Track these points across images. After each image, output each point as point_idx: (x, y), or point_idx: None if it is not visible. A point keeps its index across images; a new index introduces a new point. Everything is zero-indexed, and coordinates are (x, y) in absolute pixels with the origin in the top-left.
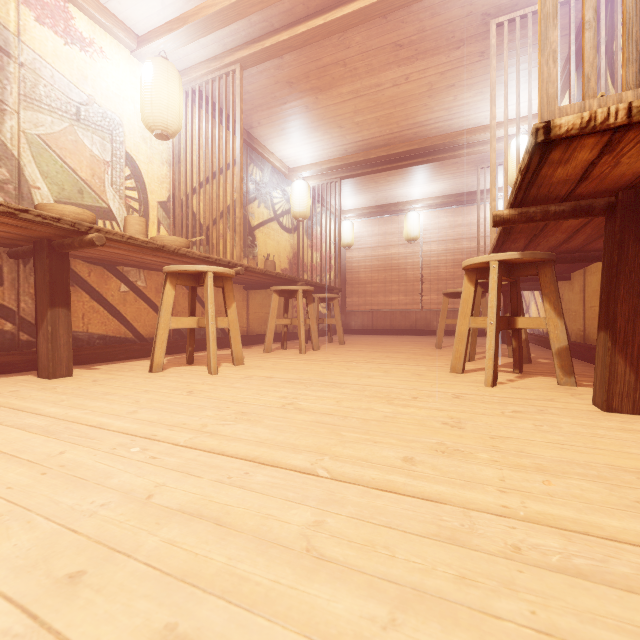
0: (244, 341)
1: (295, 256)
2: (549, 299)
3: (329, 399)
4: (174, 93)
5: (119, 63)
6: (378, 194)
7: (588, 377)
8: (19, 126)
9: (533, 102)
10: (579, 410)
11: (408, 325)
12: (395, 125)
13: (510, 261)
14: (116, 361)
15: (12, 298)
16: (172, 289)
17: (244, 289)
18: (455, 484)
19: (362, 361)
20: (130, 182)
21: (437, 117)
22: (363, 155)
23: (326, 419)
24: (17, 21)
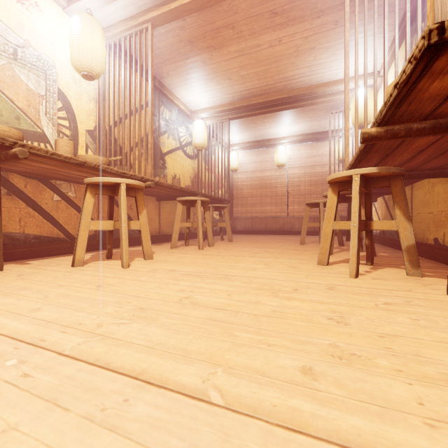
0: (156, 239)
1: (196, 176)
2: (399, 206)
3: (221, 292)
4: (97, 42)
5: (52, 17)
6: (256, 132)
7: (425, 268)
8: None
9: (371, 63)
10: (440, 301)
11: (278, 227)
12: (270, 78)
13: (368, 175)
14: (49, 256)
15: None
16: (92, 197)
17: (156, 200)
18: (371, 413)
19: (247, 255)
20: (62, 113)
21: (301, 73)
22: (246, 101)
23: (219, 315)
24: None
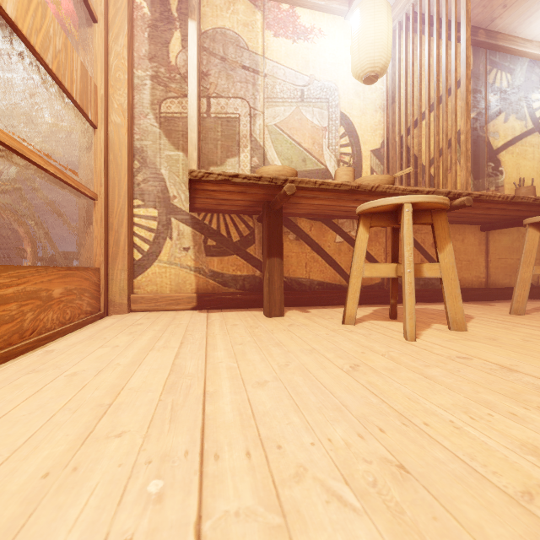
0: (480, 295)
1: None
2: None
3: None
4: (380, 24)
5: (334, 34)
6: None
7: None
8: (264, 123)
9: None
10: None
11: None
12: None
13: None
14: (330, 306)
15: (260, 252)
16: (365, 232)
17: (480, 230)
18: None
19: None
20: (344, 139)
21: None
22: None
23: None
24: (263, 45)
